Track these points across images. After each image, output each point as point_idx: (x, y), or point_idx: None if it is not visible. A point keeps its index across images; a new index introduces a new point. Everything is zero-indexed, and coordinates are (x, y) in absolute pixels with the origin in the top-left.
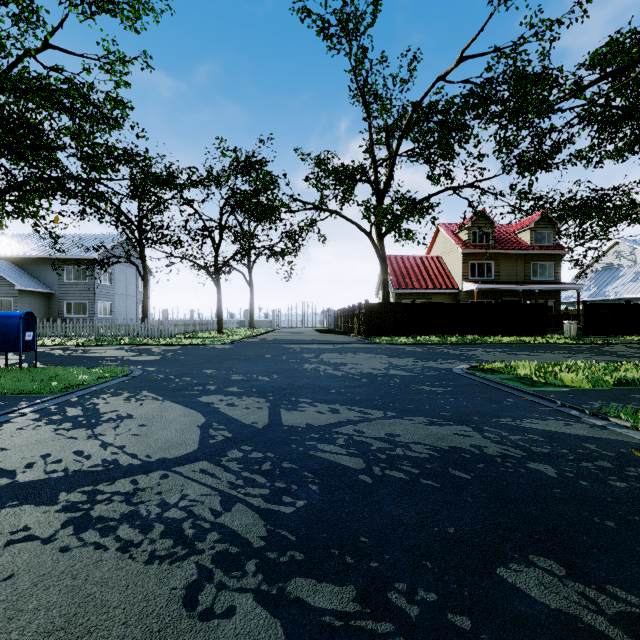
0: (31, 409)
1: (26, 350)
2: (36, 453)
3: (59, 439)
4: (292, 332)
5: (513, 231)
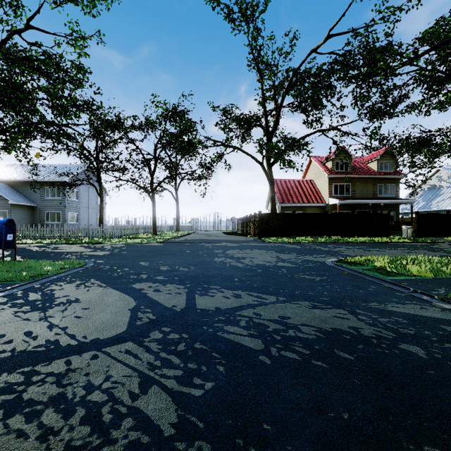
0: (2, 294)
1: (7, 247)
2: None
3: (16, 321)
4: (206, 234)
5: (364, 162)
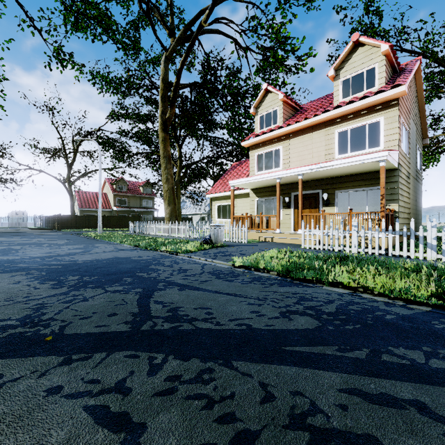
0: None
1: None
2: None
3: None
4: (13, 229)
5: (138, 186)
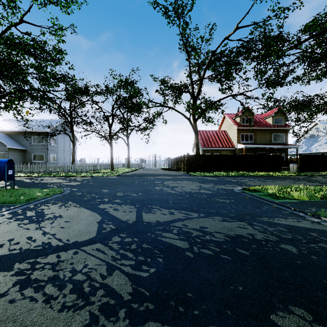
0: (7, 212)
1: (9, 179)
2: (6, 238)
3: (20, 230)
4: (149, 170)
5: (263, 117)
